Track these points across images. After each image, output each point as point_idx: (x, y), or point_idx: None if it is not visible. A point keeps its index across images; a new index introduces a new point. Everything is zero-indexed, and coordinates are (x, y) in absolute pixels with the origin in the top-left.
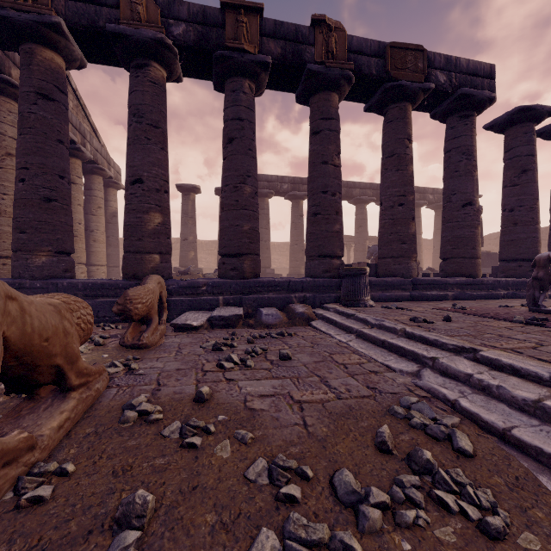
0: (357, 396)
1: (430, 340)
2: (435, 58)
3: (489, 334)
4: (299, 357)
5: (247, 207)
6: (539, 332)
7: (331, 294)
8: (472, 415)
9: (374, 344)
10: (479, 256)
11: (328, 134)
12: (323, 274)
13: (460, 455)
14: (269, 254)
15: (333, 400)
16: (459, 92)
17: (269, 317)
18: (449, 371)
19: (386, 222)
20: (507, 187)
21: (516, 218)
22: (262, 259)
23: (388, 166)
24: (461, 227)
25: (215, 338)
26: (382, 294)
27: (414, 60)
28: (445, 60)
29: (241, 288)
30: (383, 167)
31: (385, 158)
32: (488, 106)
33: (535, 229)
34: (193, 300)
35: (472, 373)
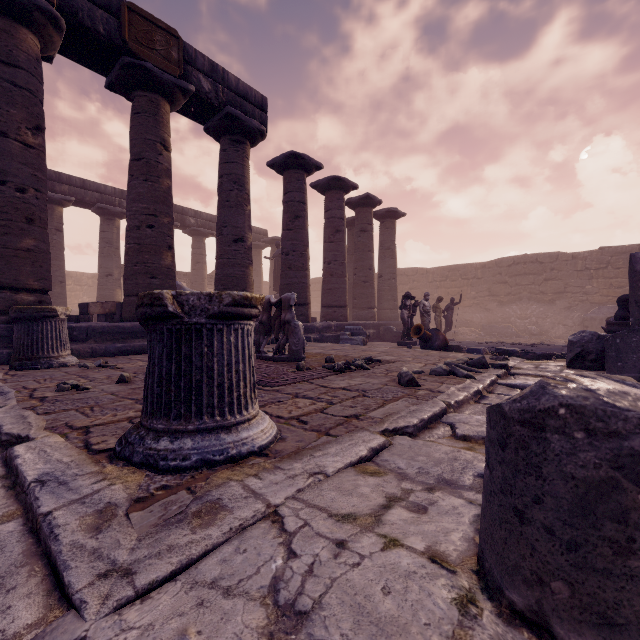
0: None
1: None
2: (197, 57)
3: (128, 400)
4: None
5: None
6: None
7: (4, 349)
8: None
9: None
10: None
11: (9, 89)
12: None
13: None
14: None
15: None
16: (226, 110)
17: None
18: None
19: (131, 247)
20: (285, 230)
21: (291, 262)
22: None
23: (135, 172)
24: (232, 265)
25: None
26: (112, 345)
27: (166, 44)
28: (211, 66)
29: None
30: (129, 172)
31: (131, 161)
32: (261, 139)
33: (305, 275)
34: None
35: None
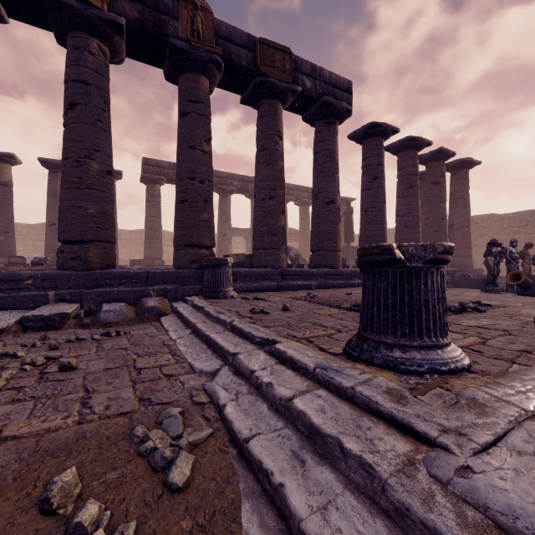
0: (111, 415)
1: (245, 333)
2: (302, 64)
3: (306, 323)
4: (90, 365)
5: (94, 186)
6: (351, 318)
7: (196, 285)
8: (228, 423)
9: (201, 340)
10: (340, 249)
11: (196, 118)
12: (190, 264)
13: (168, 490)
14: (161, 244)
15: (65, 428)
16: (322, 99)
17: (109, 314)
18: (241, 368)
19: (259, 214)
20: (364, 190)
21: (370, 217)
22: (151, 249)
23: (261, 160)
24: (326, 223)
25: (10, 346)
26: (251, 284)
27: (282, 61)
28: (311, 68)
29: (84, 281)
30: (256, 160)
31: (258, 152)
32: (347, 117)
33: (383, 227)
34: (7, 296)
35: (256, 369)
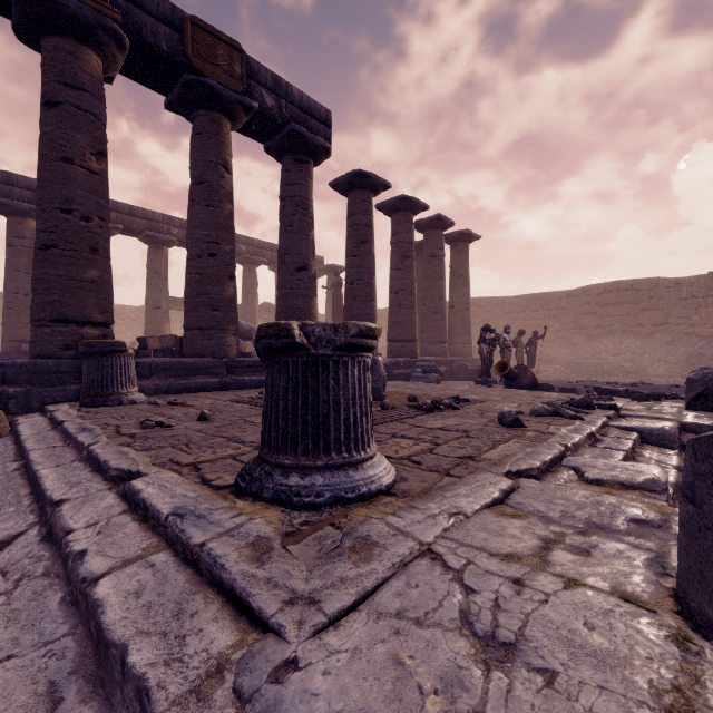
0: None
1: (101, 463)
2: (260, 71)
3: (219, 438)
4: None
5: None
6: None
7: (72, 385)
8: None
9: (27, 481)
10: None
11: (74, 113)
12: (61, 351)
13: None
14: None
15: None
16: (290, 127)
17: None
18: (55, 528)
19: (193, 277)
20: (349, 257)
21: (356, 292)
22: (17, 326)
23: (196, 197)
24: (295, 296)
25: None
26: (175, 382)
27: (229, 58)
28: (274, 80)
29: None
30: (190, 197)
31: (192, 185)
32: (325, 157)
33: (372, 306)
34: None
35: (77, 528)
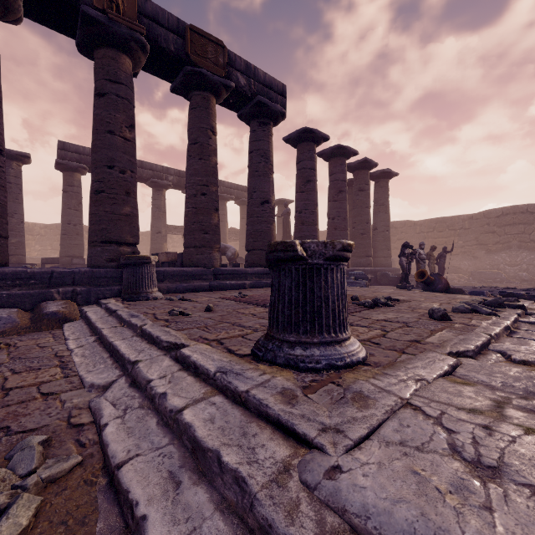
0: None
1: (154, 338)
2: (236, 60)
3: (226, 323)
4: None
5: None
6: None
7: (115, 286)
8: (104, 447)
9: (105, 348)
10: None
11: (115, 100)
12: (107, 263)
13: None
14: (81, 241)
15: None
16: (257, 99)
17: None
18: (138, 378)
19: (190, 210)
20: (298, 192)
21: (304, 219)
22: (69, 246)
23: (192, 153)
24: (260, 222)
25: None
26: (180, 284)
27: (215, 53)
28: (245, 65)
29: None
30: (188, 153)
31: (189, 145)
32: (281, 119)
33: (315, 229)
34: None
35: (154, 378)
